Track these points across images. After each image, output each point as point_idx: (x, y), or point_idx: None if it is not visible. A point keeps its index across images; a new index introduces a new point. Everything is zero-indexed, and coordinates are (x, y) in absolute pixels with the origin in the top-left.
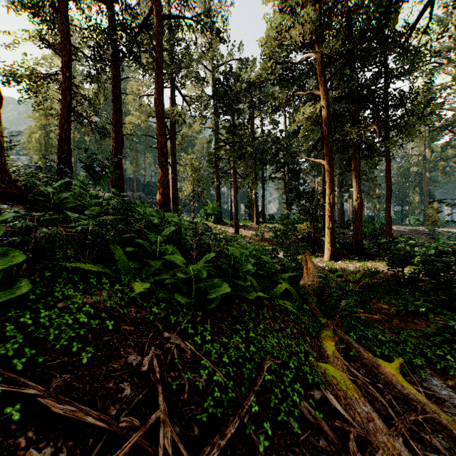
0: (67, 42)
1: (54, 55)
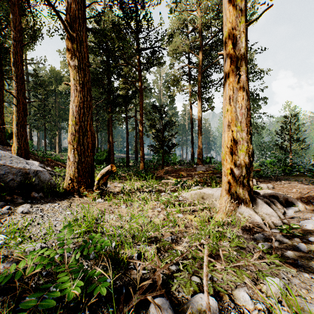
0: None
1: None
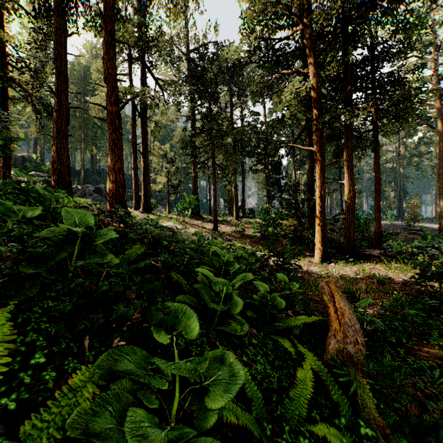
0: None
1: None
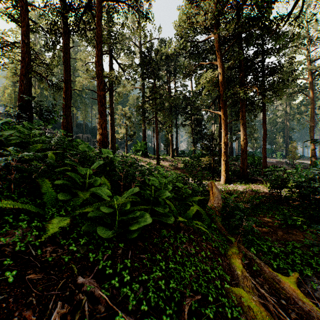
0: (26, 16)
1: (19, 28)
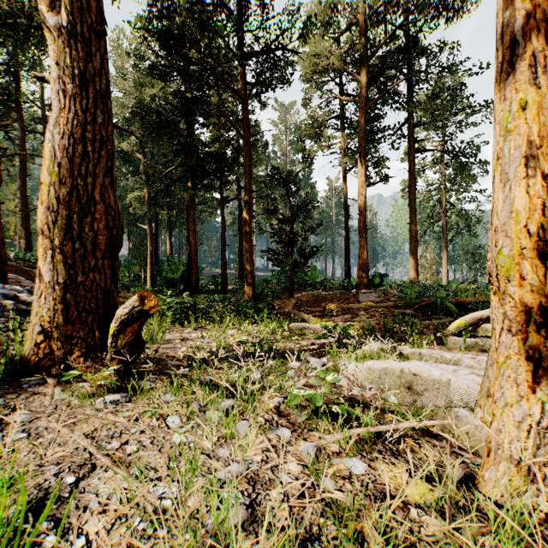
0: None
1: None
